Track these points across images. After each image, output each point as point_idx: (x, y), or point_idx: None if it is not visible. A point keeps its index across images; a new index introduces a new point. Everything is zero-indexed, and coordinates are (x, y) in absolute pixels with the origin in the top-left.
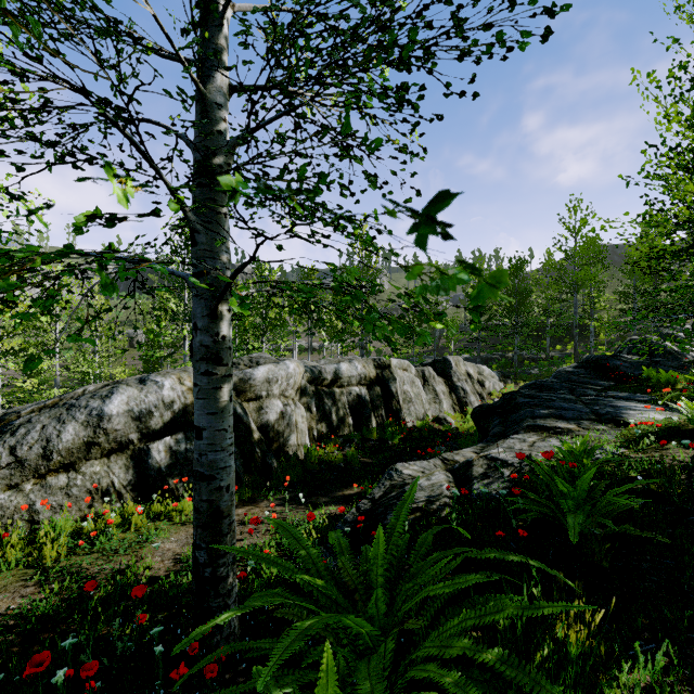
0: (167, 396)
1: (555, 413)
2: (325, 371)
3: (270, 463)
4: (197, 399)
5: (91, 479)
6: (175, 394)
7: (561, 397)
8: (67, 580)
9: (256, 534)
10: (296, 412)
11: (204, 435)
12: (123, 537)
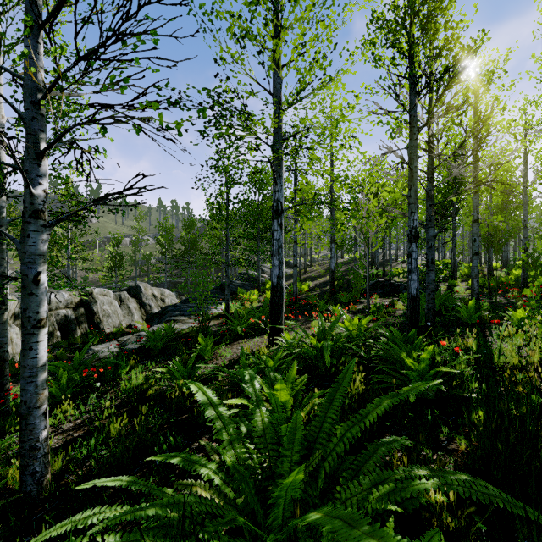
0: None
1: (182, 313)
2: None
3: None
4: None
5: None
6: None
7: (190, 305)
8: None
9: None
10: (11, 331)
11: None
12: None
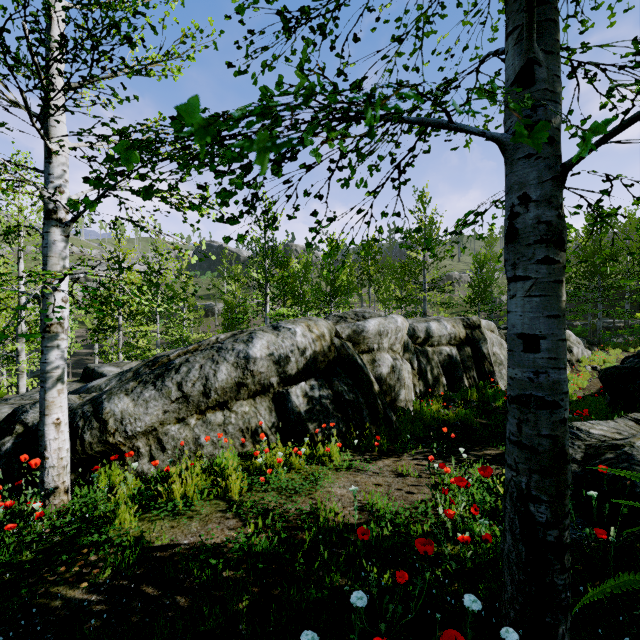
0: (300, 342)
1: None
2: (418, 329)
3: (390, 416)
4: (530, 297)
5: (243, 419)
6: (306, 340)
7: None
8: (270, 517)
9: (422, 487)
10: (403, 367)
11: (542, 345)
12: (288, 477)
